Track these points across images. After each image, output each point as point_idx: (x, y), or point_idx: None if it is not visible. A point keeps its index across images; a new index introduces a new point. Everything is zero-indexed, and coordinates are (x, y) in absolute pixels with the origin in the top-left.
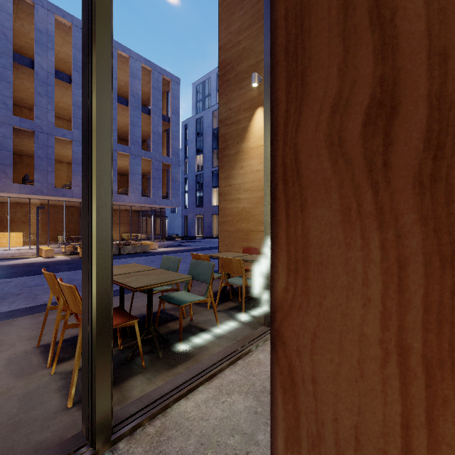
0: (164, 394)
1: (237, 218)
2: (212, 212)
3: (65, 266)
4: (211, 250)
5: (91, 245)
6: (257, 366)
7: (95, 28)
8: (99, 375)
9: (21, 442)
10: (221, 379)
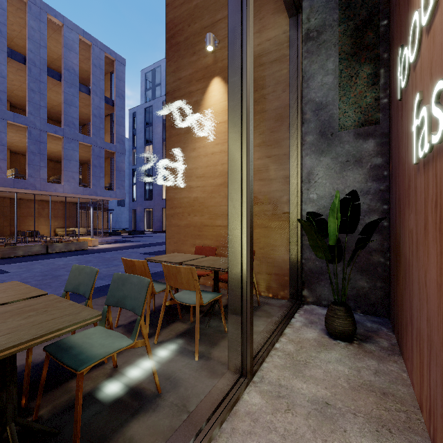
0: None
1: (189, 210)
2: (162, 206)
3: None
4: (160, 246)
5: None
6: None
7: None
8: None
9: None
10: None
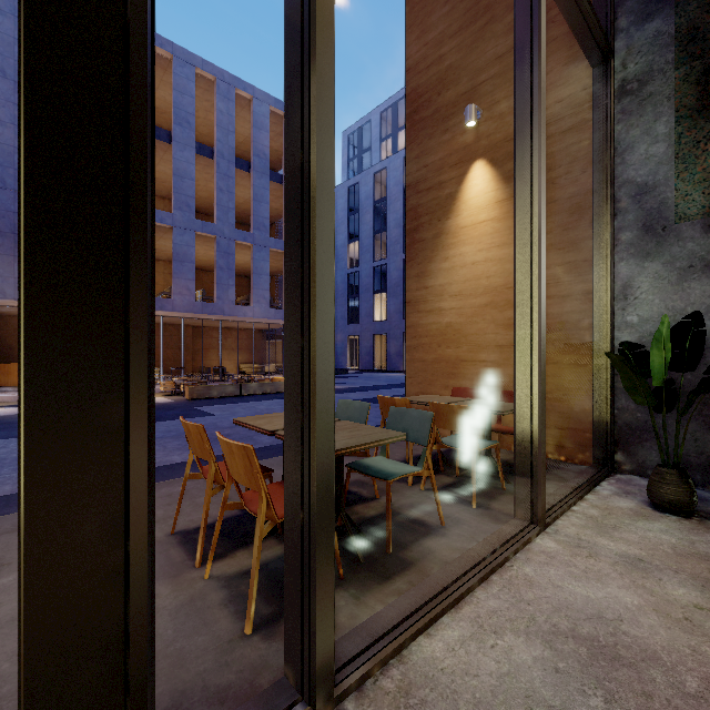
0: (393, 626)
1: (438, 340)
2: (373, 332)
3: (169, 413)
4: (377, 391)
5: (308, 384)
6: (527, 587)
7: (315, 36)
8: (319, 591)
9: (195, 685)
10: (474, 606)
